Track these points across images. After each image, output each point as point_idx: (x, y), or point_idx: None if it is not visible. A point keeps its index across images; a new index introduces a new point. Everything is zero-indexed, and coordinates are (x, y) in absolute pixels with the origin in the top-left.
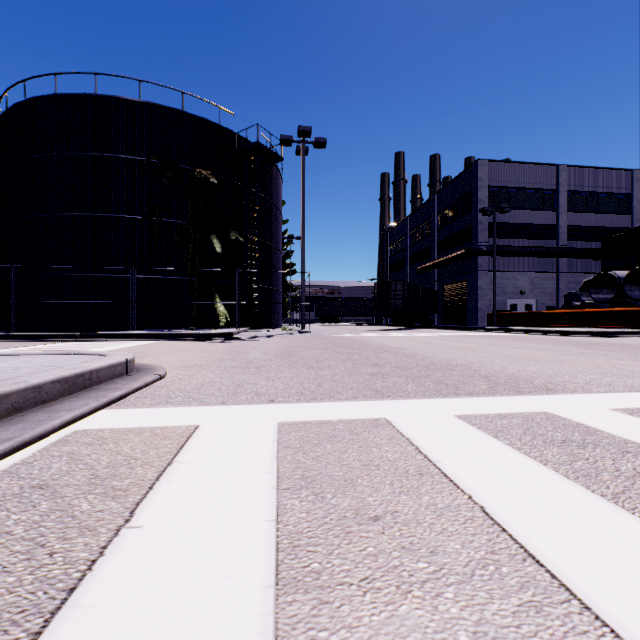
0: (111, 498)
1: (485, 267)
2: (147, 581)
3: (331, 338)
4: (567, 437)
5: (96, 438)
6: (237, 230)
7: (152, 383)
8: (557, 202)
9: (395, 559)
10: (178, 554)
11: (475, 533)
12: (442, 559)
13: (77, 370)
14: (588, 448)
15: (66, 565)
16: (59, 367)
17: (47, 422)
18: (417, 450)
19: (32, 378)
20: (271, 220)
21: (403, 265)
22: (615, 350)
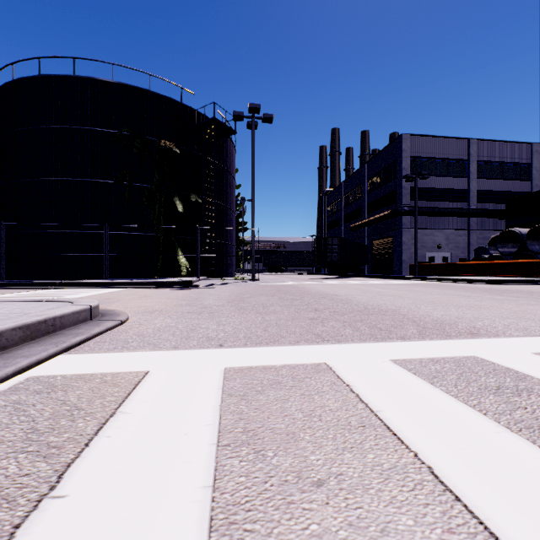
0: (42, 458)
1: (408, 225)
2: None
3: (277, 286)
4: (500, 383)
5: (46, 385)
6: (197, 193)
7: (113, 328)
8: (468, 170)
9: None
10: (98, 536)
11: (427, 503)
12: None
13: (40, 317)
14: (523, 395)
15: None
16: (24, 314)
17: (1, 369)
18: (358, 398)
19: None
20: (226, 185)
21: (338, 223)
22: (522, 296)
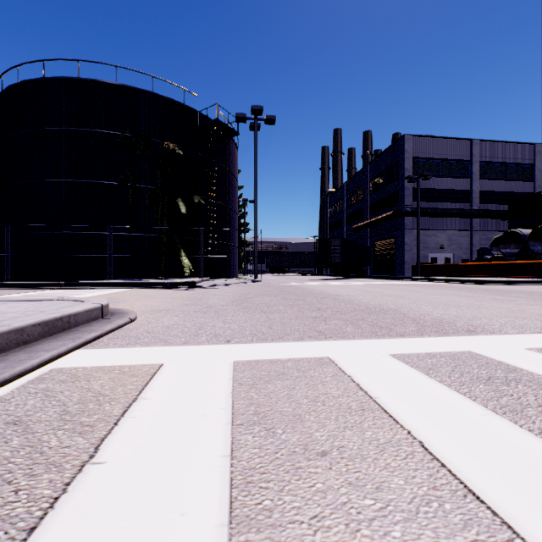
0: (78, 434)
1: (410, 226)
2: (106, 520)
3: (279, 286)
4: (491, 374)
5: (70, 376)
6: (199, 194)
7: (124, 325)
8: (471, 171)
9: (343, 495)
10: (137, 491)
11: (416, 468)
12: (387, 495)
13: (56, 314)
14: (511, 385)
15: (29, 503)
16: (41, 312)
17: (26, 361)
18: (358, 387)
19: (15, 322)
20: (228, 186)
21: (340, 224)
22: (523, 296)
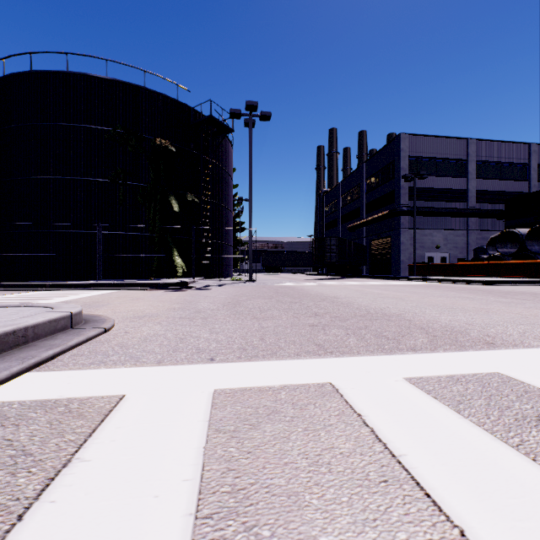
0: None
1: (406, 225)
2: None
3: (275, 287)
4: (538, 411)
5: None
6: (193, 192)
7: (95, 337)
8: (467, 170)
9: None
10: None
11: None
12: None
13: (7, 328)
14: None
15: None
16: None
17: None
18: (373, 435)
19: None
20: (223, 184)
21: (336, 223)
22: (528, 298)
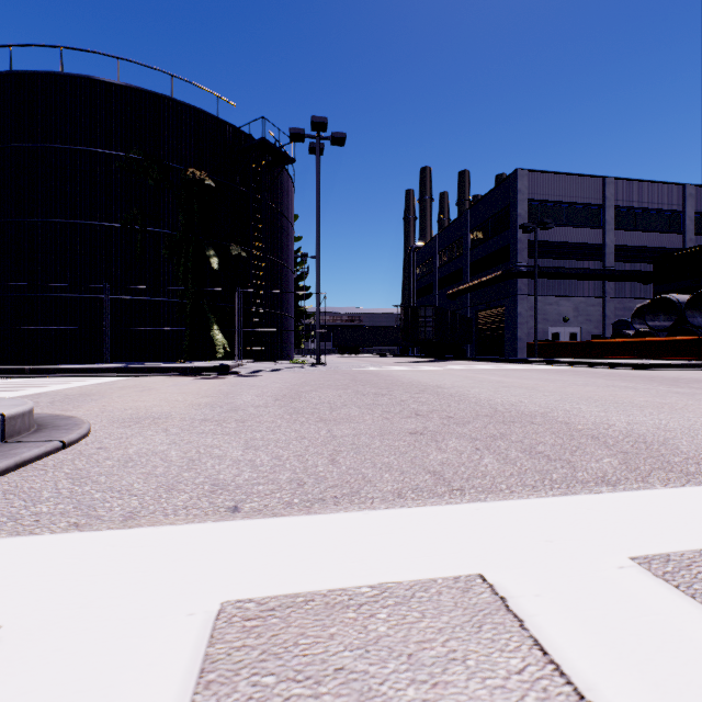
0: None
1: (525, 291)
2: None
3: (351, 372)
4: None
5: None
6: (239, 244)
7: (38, 458)
8: (604, 219)
9: None
10: None
11: None
12: None
13: None
14: None
15: None
16: None
17: None
18: None
19: None
20: (281, 233)
21: (431, 289)
22: None
